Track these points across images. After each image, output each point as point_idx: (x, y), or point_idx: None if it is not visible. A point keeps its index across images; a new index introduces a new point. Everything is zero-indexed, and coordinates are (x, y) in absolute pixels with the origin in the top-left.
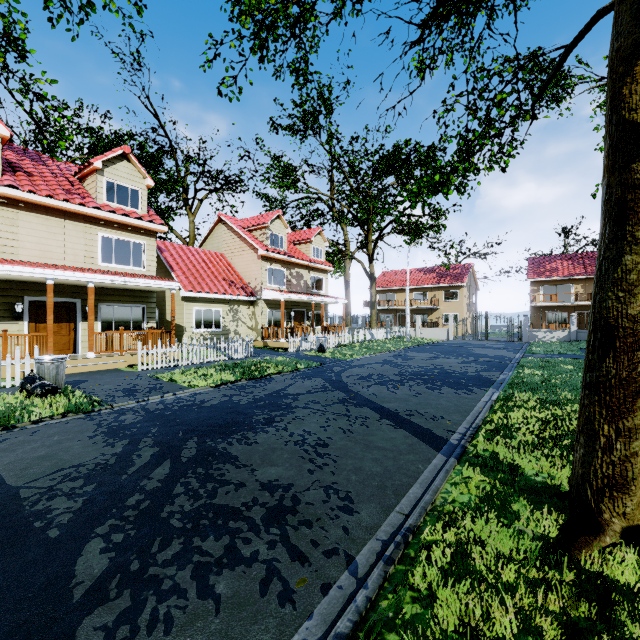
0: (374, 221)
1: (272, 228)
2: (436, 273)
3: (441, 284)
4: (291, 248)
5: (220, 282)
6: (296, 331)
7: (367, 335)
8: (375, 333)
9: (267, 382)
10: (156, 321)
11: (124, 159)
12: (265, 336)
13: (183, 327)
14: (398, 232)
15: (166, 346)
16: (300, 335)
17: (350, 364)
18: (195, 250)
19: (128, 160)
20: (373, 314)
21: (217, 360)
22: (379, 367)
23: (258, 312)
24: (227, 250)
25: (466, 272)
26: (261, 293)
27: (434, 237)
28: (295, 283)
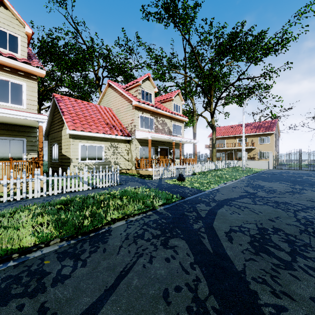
0: (216, 86)
1: (143, 86)
2: (252, 126)
3: (257, 133)
4: (158, 104)
5: (103, 125)
6: (160, 162)
7: (212, 165)
8: (218, 164)
9: (85, 255)
10: (57, 154)
11: (0, 5)
12: (138, 166)
13: (70, 159)
14: (225, 104)
15: (32, 176)
16: (164, 165)
17: (213, 198)
18: (89, 104)
19: (5, 7)
20: (214, 151)
21: (81, 189)
22: (254, 206)
23: (132, 148)
24: (113, 105)
25: (274, 124)
26: (134, 134)
27: (266, 91)
28: (161, 128)
